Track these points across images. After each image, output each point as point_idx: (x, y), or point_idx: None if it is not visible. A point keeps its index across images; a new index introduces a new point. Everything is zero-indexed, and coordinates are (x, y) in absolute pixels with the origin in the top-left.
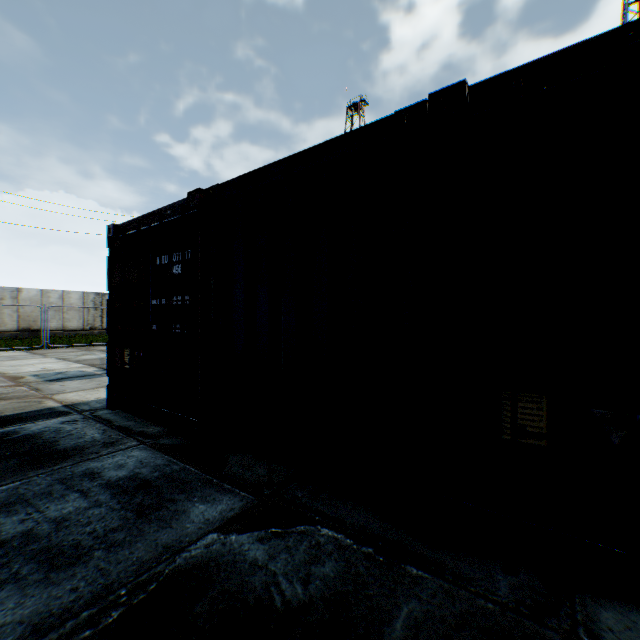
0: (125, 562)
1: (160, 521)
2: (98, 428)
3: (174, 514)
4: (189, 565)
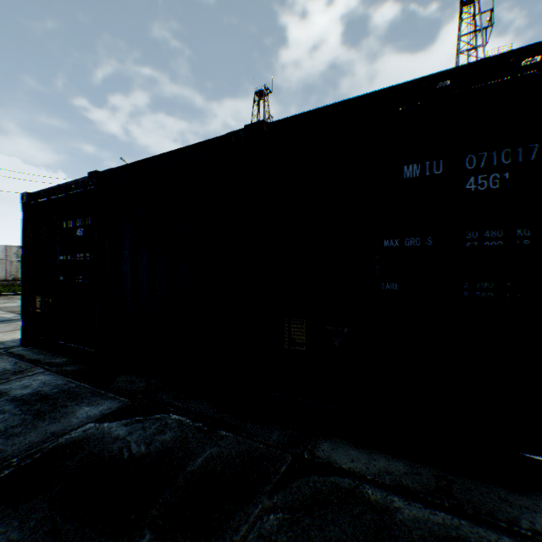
0: (20, 444)
1: (52, 419)
2: (11, 361)
3: (64, 414)
4: (69, 442)
